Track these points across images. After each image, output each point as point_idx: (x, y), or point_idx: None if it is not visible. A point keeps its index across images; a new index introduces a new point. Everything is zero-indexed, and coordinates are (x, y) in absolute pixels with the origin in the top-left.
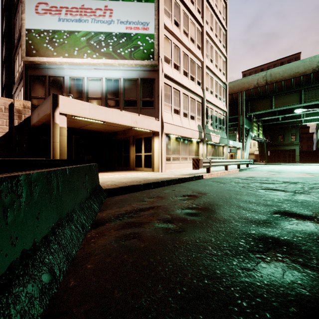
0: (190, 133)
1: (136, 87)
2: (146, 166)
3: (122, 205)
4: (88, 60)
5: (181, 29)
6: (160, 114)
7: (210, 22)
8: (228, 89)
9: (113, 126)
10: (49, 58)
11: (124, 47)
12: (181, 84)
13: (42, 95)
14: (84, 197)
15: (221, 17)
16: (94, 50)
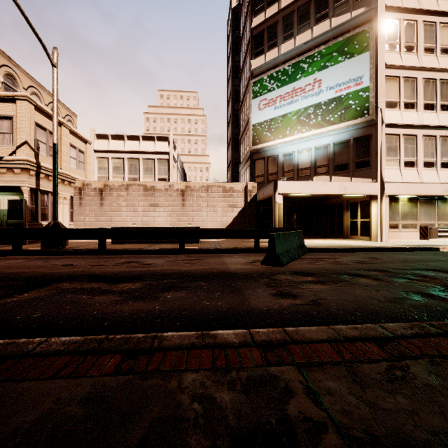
0: (438, 189)
1: (347, 149)
2: (363, 234)
3: (316, 256)
4: (298, 136)
5: (419, 51)
6: (378, 174)
7: None
8: None
9: None
10: (267, 143)
11: (333, 112)
12: (419, 125)
13: (262, 174)
14: (295, 247)
15: None
16: (303, 125)
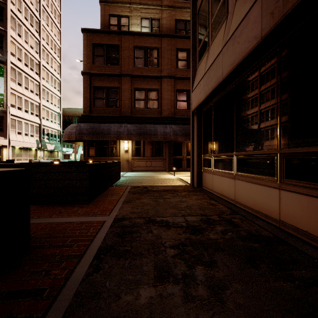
0: (30, 145)
1: None
2: None
3: None
4: None
5: (23, 87)
6: (8, 136)
7: (46, 78)
8: (62, 117)
9: None
10: None
11: None
12: (23, 118)
13: None
14: None
15: (56, 73)
16: None
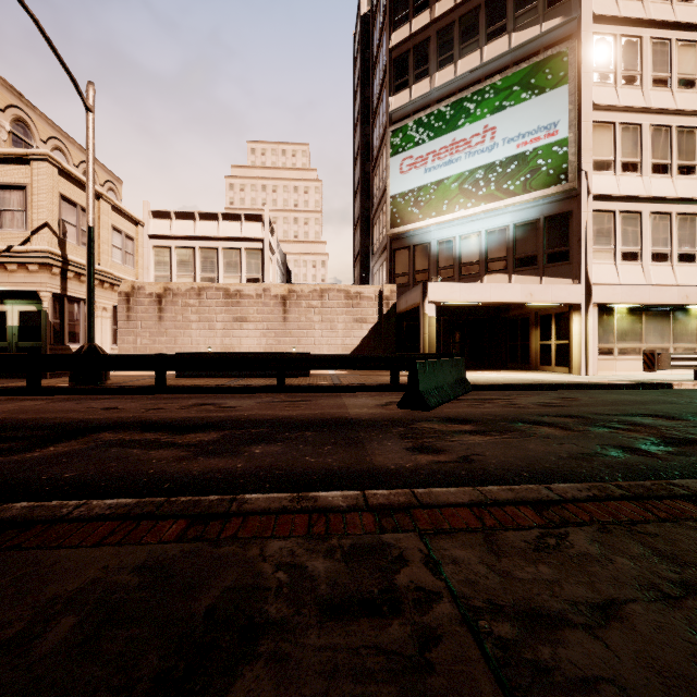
0: (674, 294)
1: (535, 234)
2: (559, 363)
3: (483, 396)
4: (460, 213)
5: (644, 83)
6: (582, 272)
7: None
8: None
9: None
10: (413, 224)
11: (514, 177)
12: (644, 197)
13: (406, 271)
14: (451, 382)
15: None
16: (469, 197)
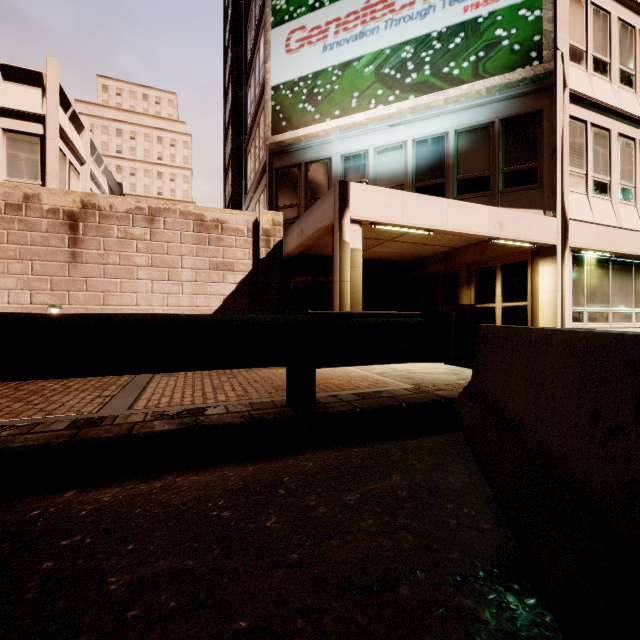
0: None
1: (487, 145)
2: None
3: None
4: (378, 111)
5: None
6: (558, 199)
7: None
8: None
9: (425, 244)
10: (307, 127)
11: (459, 55)
12: (616, 110)
13: (295, 201)
14: None
15: None
16: (390, 86)
